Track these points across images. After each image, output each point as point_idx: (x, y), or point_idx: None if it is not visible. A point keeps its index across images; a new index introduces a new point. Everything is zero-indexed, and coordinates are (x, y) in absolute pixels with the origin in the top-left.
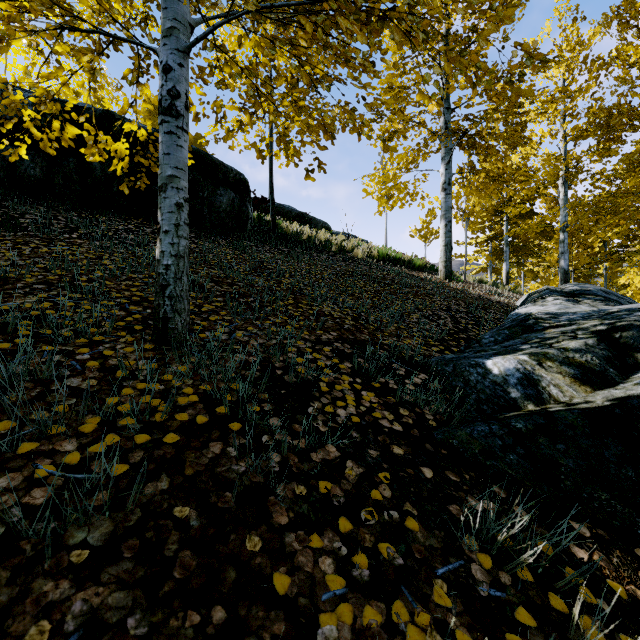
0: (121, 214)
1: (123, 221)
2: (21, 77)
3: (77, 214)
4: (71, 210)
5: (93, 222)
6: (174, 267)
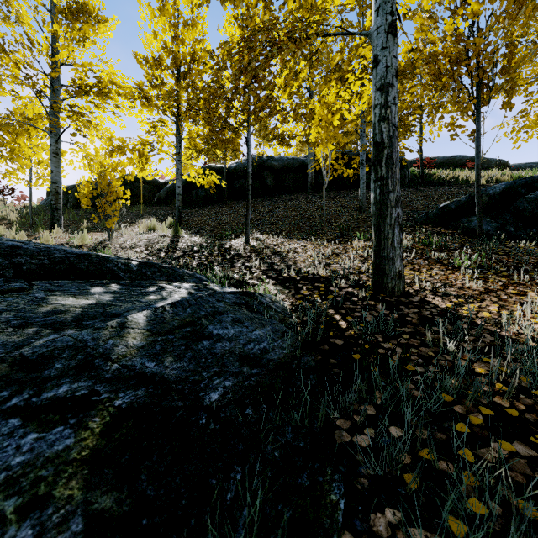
0: (347, 189)
1: (349, 191)
2: (332, 163)
3: (335, 192)
4: (332, 191)
5: (340, 193)
6: (362, 196)
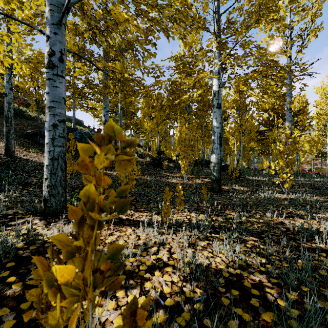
0: None
1: None
2: None
3: None
4: None
5: None
6: None
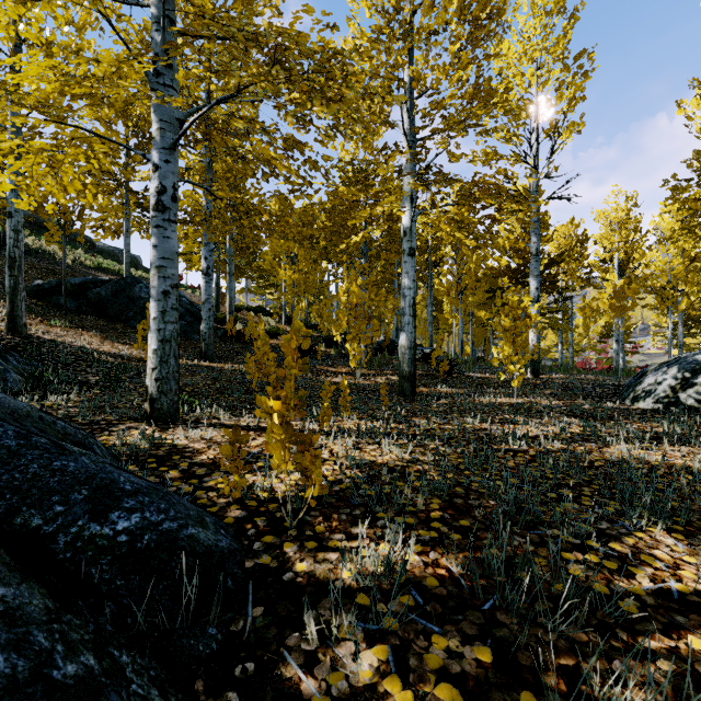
0: None
1: None
2: None
3: None
4: None
5: None
6: None
